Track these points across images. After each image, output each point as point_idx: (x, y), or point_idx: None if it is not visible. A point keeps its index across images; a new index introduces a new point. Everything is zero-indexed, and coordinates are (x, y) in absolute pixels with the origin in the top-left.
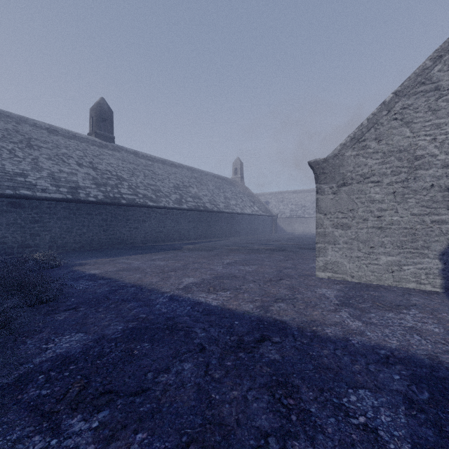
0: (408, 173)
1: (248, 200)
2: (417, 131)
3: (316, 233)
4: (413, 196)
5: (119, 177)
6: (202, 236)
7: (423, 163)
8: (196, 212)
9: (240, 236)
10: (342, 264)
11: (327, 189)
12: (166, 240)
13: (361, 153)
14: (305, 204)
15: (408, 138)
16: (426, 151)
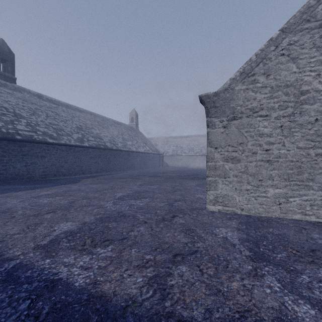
0: (294, 108)
1: (141, 142)
2: (303, 67)
3: (207, 166)
4: (299, 130)
5: (17, 114)
6: (102, 170)
7: (308, 98)
8: (97, 149)
9: (135, 169)
10: (232, 197)
11: (217, 123)
12: (67, 174)
13: (250, 88)
14: (182, 146)
15: (295, 73)
16: (311, 87)
